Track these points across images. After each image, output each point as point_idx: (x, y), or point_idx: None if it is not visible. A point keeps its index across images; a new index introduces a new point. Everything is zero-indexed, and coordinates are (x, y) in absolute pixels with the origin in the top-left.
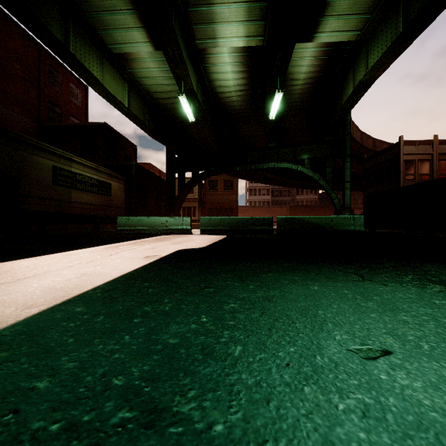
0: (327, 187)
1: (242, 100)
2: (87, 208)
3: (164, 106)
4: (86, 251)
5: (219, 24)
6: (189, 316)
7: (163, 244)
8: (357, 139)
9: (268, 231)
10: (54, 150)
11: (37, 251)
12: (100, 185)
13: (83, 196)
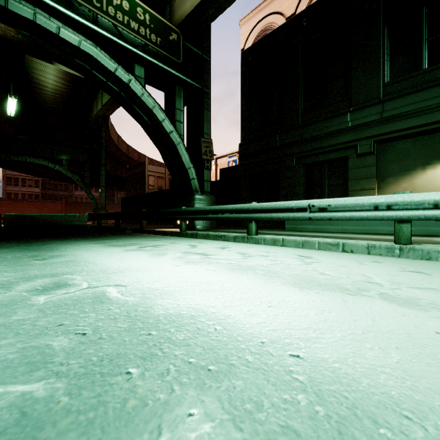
0: (85, 189)
1: None
2: None
3: None
4: None
5: None
6: None
7: None
8: (123, 150)
9: None
10: None
11: None
12: None
13: None
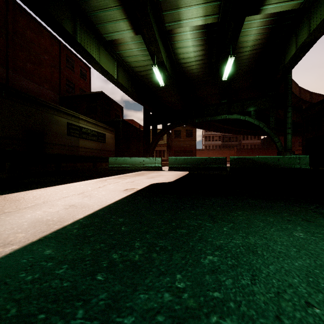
0: (270, 133)
1: (200, 67)
2: (89, 151)
3: (142, 76)
4: (82, 184)
5: (183, 8)
6: (161, 275)
7: (140, 178)
8: (295, 93)
9: (222, 168)
10: (68, 112)
11: (49, 182)
12: (98, 135)
13: (87, 143)
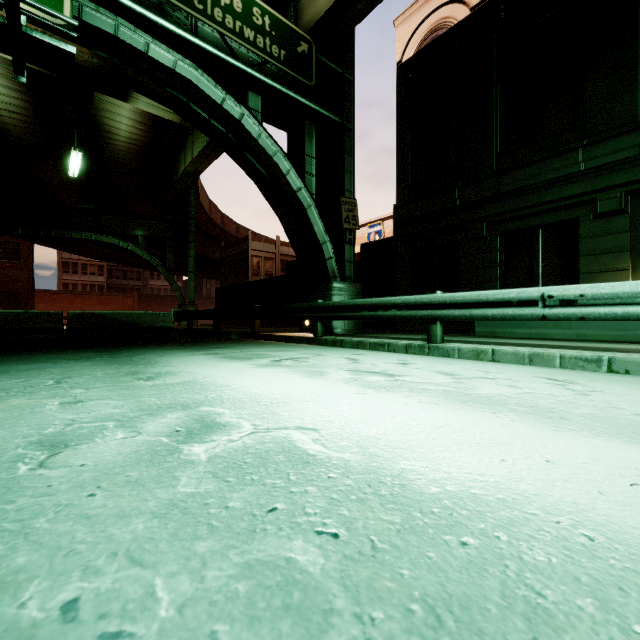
0: (167, 276)
1: (25, 127)
2: None
3: None
4: None
5: None
6: None
7: None
8: (216, 221)
9: (55, 329)
10: None
11: None
12: None
13: None
